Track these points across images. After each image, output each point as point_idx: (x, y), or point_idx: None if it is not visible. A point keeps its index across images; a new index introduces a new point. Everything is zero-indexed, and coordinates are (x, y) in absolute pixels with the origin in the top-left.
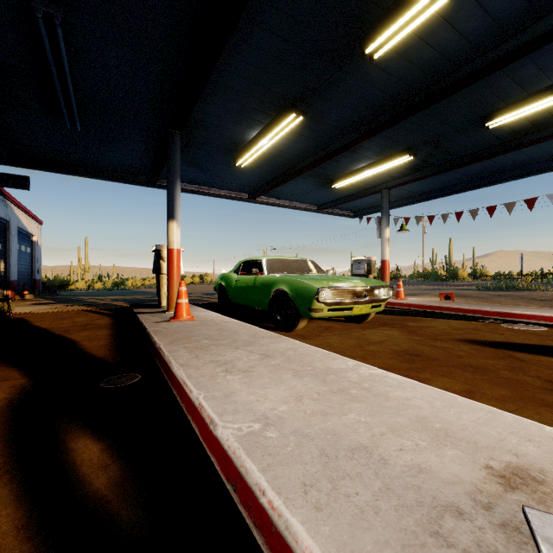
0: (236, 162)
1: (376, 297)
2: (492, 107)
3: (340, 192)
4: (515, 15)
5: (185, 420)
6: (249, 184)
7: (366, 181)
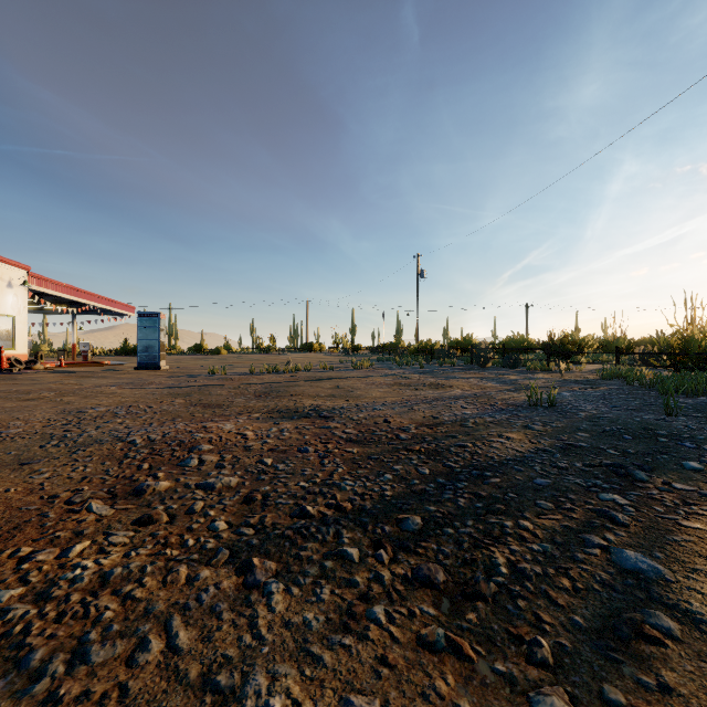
0: None
1: None
2: None
3: None
4: None
5: None
6: None
7: None
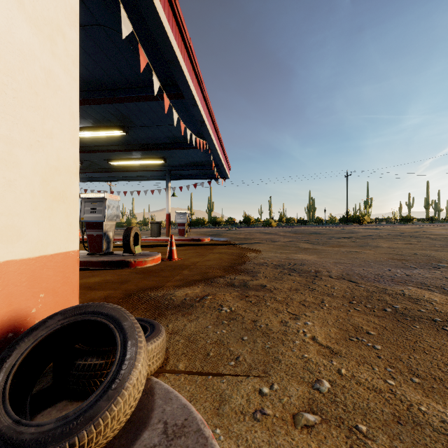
0: None
1: None
2: (110, 158)
3: None
4: (103, 142)
5: None
6: None
7: None
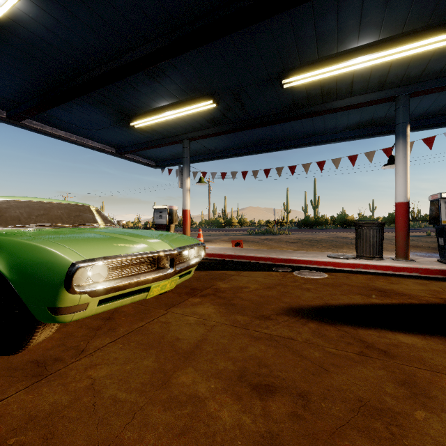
0: None
1: (185, 263)
2: (290, 63)
3: (140, 135)
4: None
5: None
6: (2, 93)
7: (168, 127)
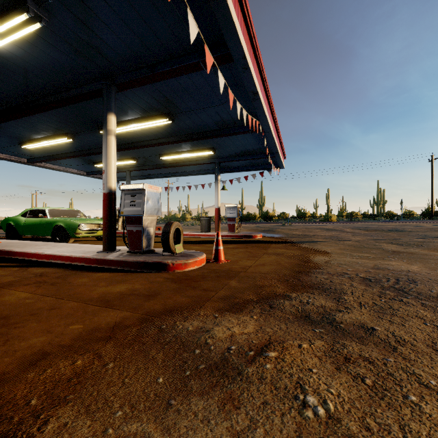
0: (22, 145)
1: None
2: (161, 153)
3: (101, 167)
4: (152, 135)
5: (28, 259)
6: (29, 154)
7: (117, 165)
